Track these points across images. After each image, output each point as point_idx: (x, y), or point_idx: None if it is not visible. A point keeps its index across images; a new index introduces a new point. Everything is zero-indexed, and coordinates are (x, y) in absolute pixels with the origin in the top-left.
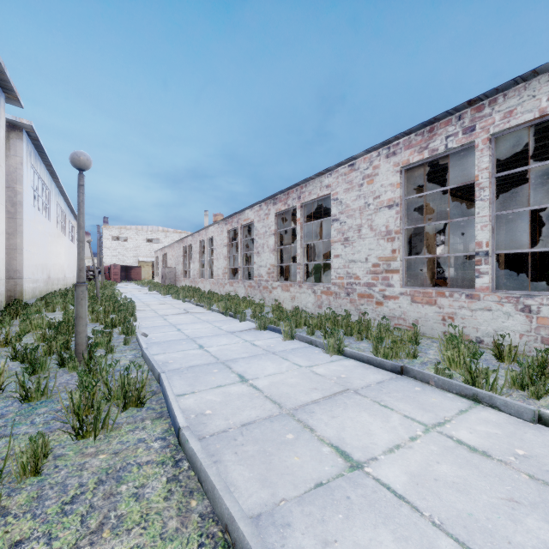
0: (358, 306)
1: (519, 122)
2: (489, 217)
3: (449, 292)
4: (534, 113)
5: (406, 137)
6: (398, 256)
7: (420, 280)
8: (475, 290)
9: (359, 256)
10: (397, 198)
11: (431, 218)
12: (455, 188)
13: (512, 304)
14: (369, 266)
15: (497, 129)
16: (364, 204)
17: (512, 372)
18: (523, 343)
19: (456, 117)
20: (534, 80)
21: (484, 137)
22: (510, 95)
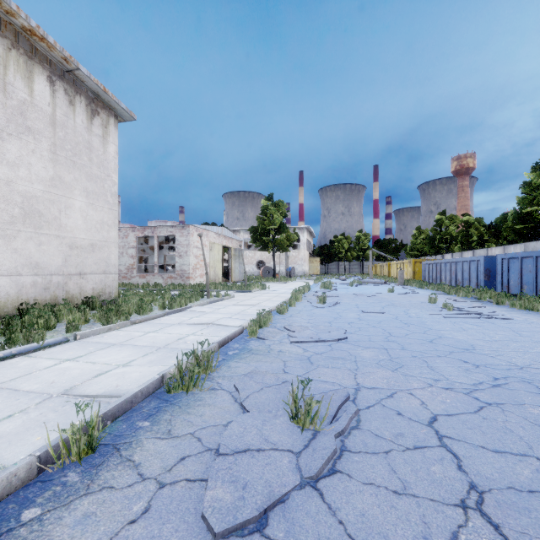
0: (122, 281)
1: (162, 235)
2: (157, 255)
3: (149, 274)
4: (164, 234)
5: (138, 227)
6: (136, 264)
7: (147, 272)
8: (154, 274)
9: (123, 263)
10: (135, 246)
11: (152, 249)
12: (161, 238)
13: (161, 277)
14: (126, 267)
15: (158, 235)
16: (125, 245)
17: (151, 287)
18: (163, 285)
19: (150, 228)
20: (164, 227)
21: (156, 236)
22: (160, 228)
